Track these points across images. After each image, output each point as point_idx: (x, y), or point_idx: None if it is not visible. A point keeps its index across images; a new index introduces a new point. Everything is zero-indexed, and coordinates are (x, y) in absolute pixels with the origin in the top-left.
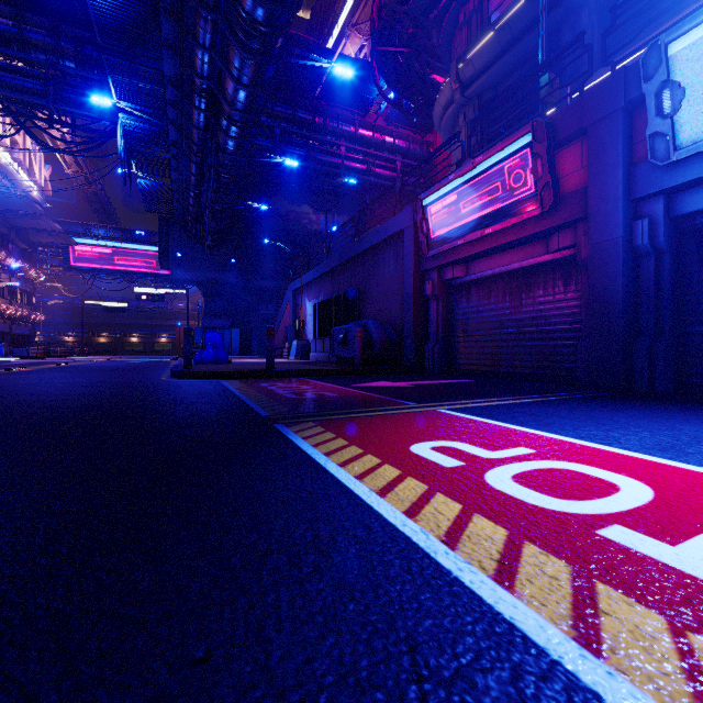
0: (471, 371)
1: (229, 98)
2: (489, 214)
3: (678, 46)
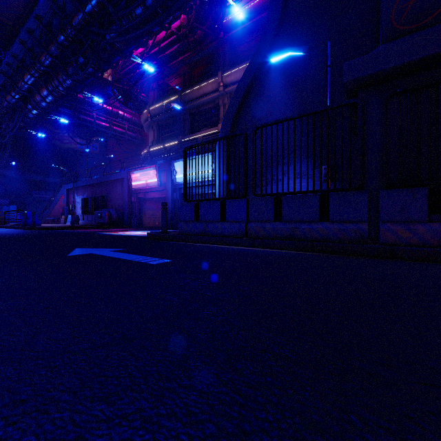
0: (146, 226)
1: (38, 102)
2: (148, 183)
3: (175, 164)
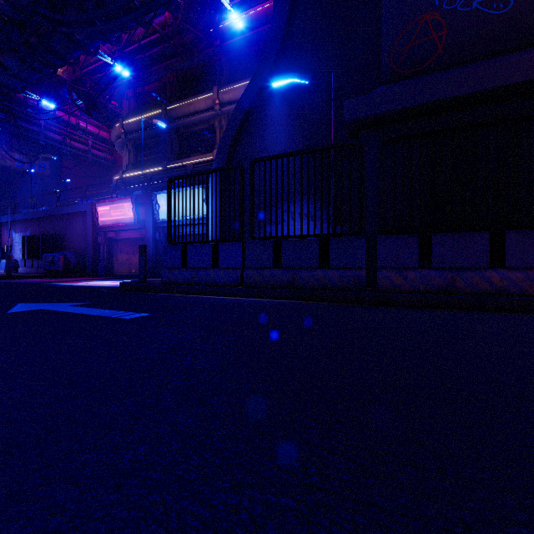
0: (119, 275)
1: None
2: (121, 219)
3: (158, 196)
